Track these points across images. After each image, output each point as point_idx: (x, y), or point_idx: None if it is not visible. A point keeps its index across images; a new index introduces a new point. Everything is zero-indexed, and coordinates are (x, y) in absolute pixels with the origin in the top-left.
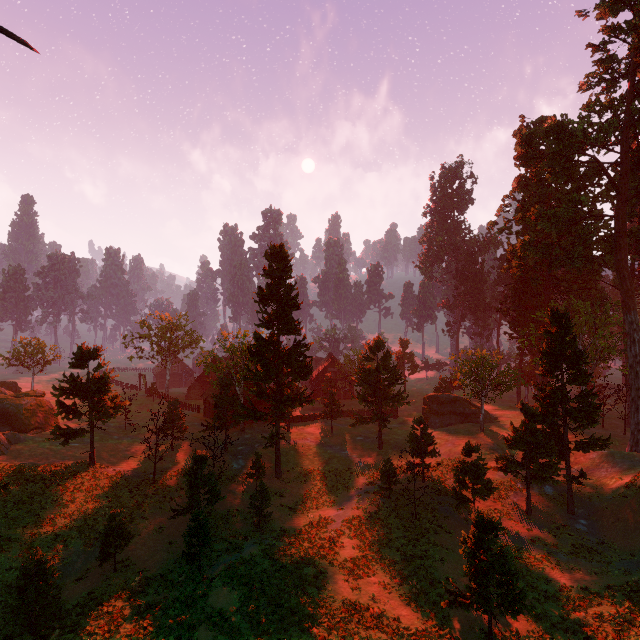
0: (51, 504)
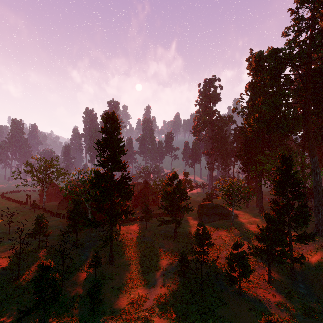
0: None
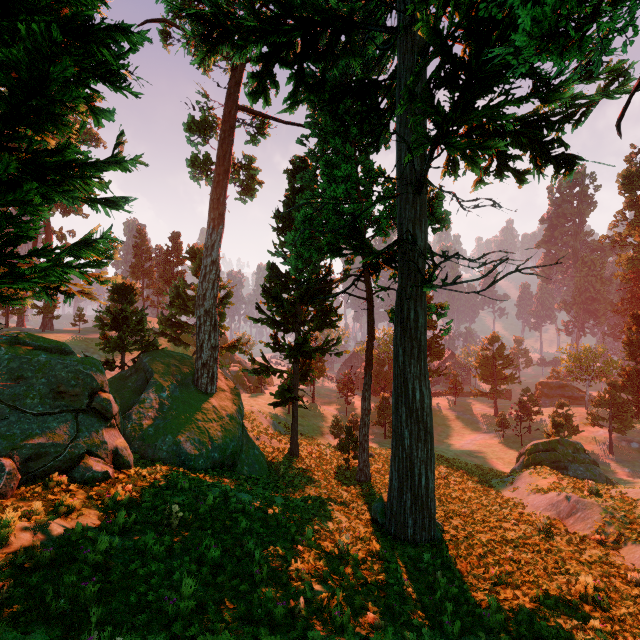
0: (310, 413)
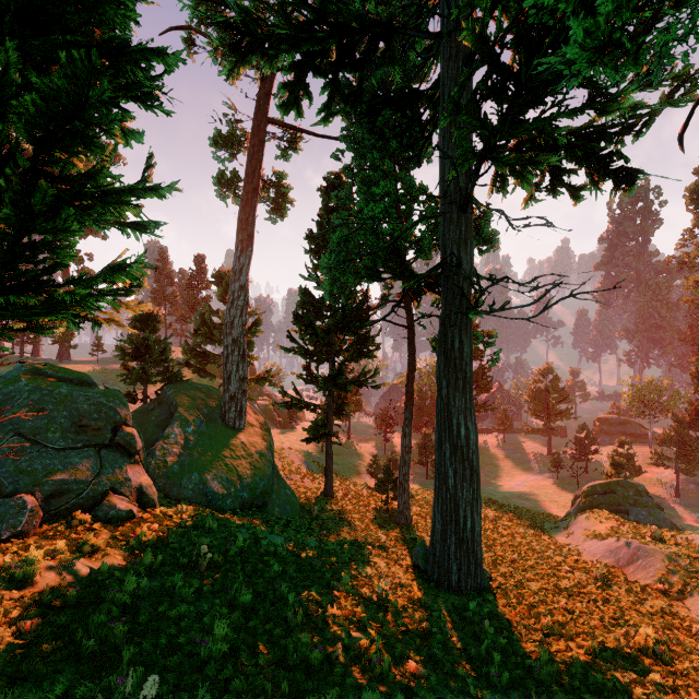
0: (345, 451)
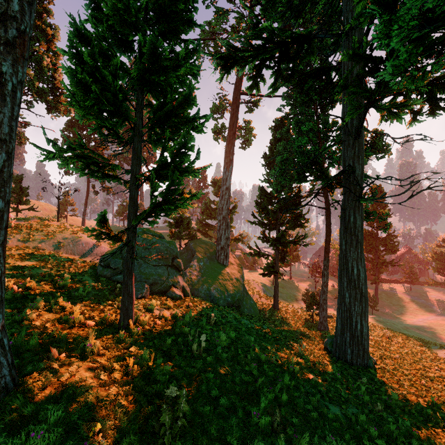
0: (288, 286)
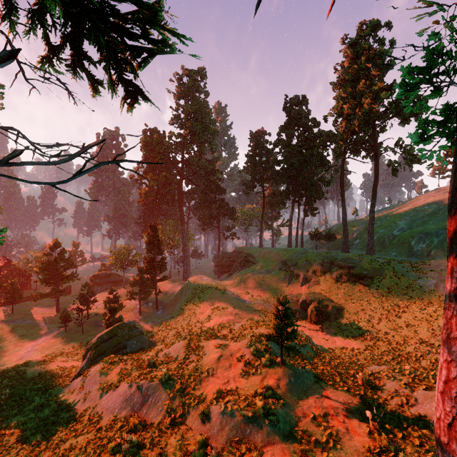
0: None
